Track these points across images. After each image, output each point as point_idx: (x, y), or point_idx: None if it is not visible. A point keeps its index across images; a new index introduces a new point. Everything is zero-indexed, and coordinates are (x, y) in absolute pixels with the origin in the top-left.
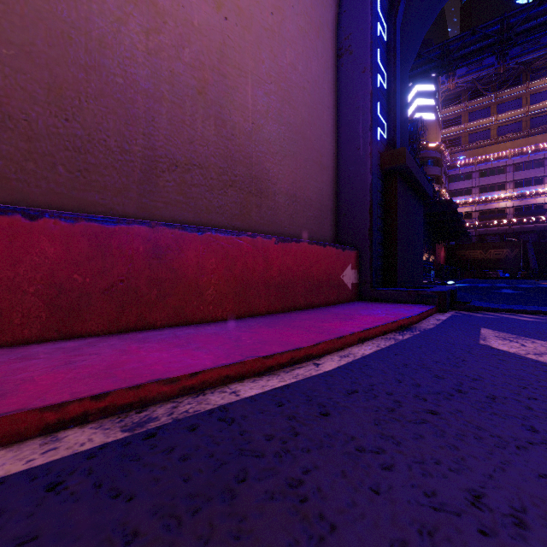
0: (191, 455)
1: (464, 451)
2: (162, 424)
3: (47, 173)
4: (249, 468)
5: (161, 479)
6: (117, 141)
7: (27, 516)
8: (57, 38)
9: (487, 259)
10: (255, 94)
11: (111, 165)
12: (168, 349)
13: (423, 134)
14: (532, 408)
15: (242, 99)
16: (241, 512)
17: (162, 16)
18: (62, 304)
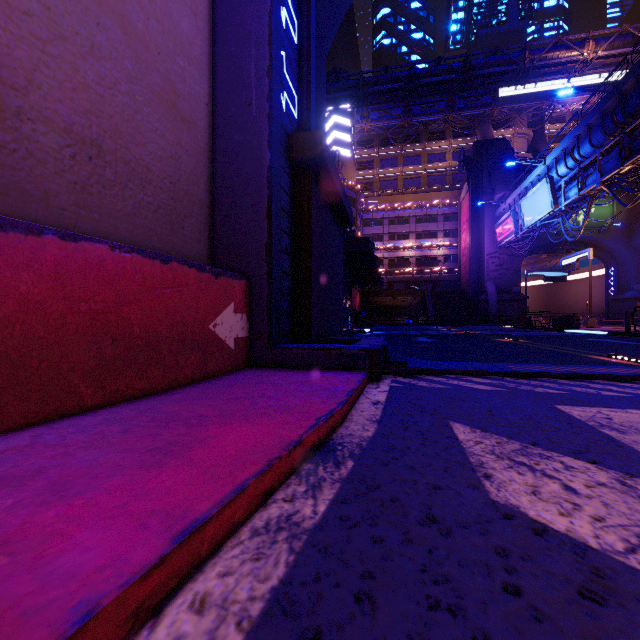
0: None
1: None
2: None
3: None
4: None
5: None
6: None
7: None
8: None
9: (396, 306)
10: None
11: None
12: None
13: (340, 170)
14: None
15: None
16: None
17: None
18: None
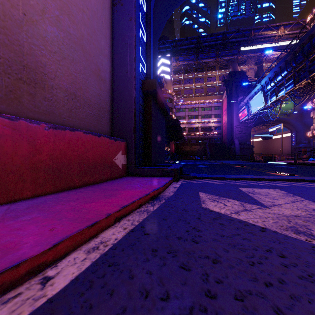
0: None
1: None
2: None
3: None
4: None
5: None
6: None
7: None
8: None
9: (191, 150)
10: None
11: None
12: None
13: (165, 85)
14: (280, 308)
15: None
16: None
17: None
18: None
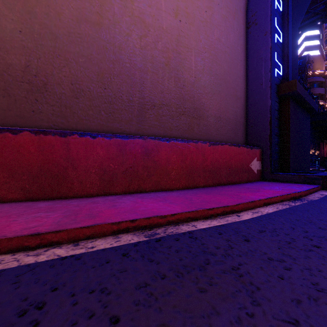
0: (179, 250)
1: None
2: (162, 236)
3: (97, 115)
4: (209, 259)
5: (169, 258)
6: (127, 96)
7: (119, 263)
8: (101, 49)
9: None
10: (196, 60)
11: (124, 108)
12: (156, 202)
13: (310, 66)
14: None
15: (189, 64)
16: (210, 275)
17: (148, 27)
18: (105, 178)
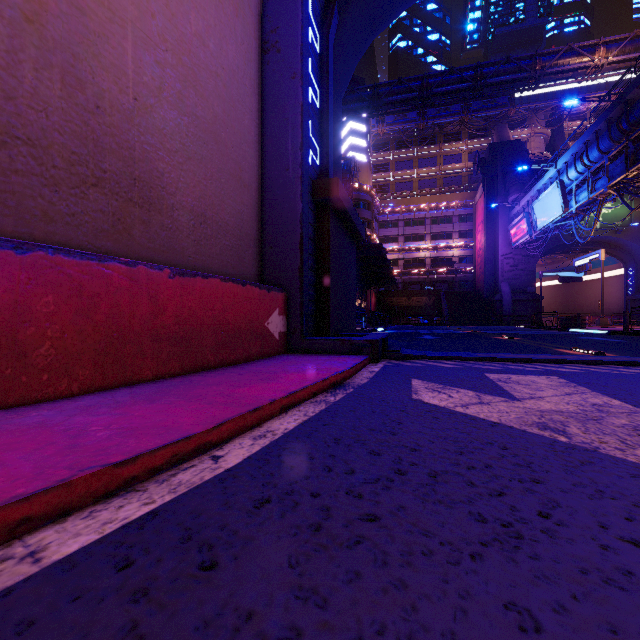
0: None
1: (414, 588)
2: None
3: None
4: None
5: None
6: None
7: None
8: None
9: (411, 306)
10: (140, 58)
11: None
12: None
13: (356, 175)
14: (474, 482)
15: (116, 57)
16: None
17: None
18: None
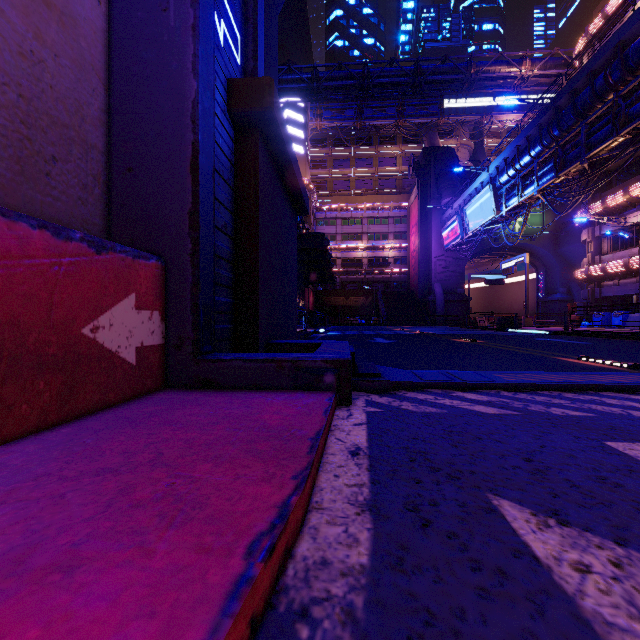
0: None
1: None
2: None
3: None
4: None
5: None
6: None
7: None
8: None
9: (348, 306)
10: None
11: None
12: None
13: None
14: None
15: None
16: None
17: None
18: None
